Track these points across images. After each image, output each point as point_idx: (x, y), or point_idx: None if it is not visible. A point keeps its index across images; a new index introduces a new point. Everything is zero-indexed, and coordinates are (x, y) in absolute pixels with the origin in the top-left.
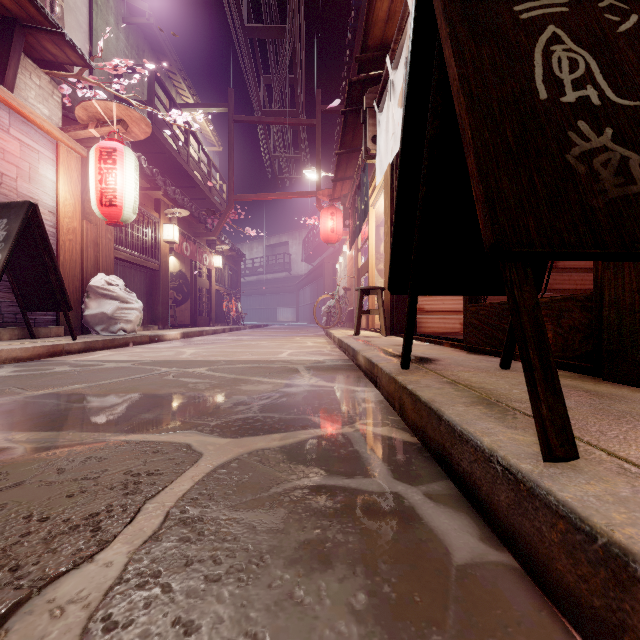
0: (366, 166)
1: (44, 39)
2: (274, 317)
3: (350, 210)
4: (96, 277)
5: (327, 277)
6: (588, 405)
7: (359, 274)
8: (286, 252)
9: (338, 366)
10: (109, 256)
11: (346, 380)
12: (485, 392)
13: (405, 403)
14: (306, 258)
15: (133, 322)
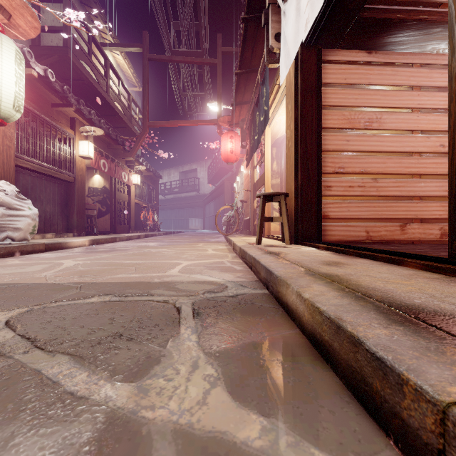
0: (266, 75)
1: None
2: (186, 226)
3: (247, 130)
4: None
5: (227, 194)
6: None
7: (255, 188)
8: (196, 177)
9: (247, 301)
10: (8, 163)
11: (282, 379)
12: None
13: None
14: (210, 180)
15: (23, 230)
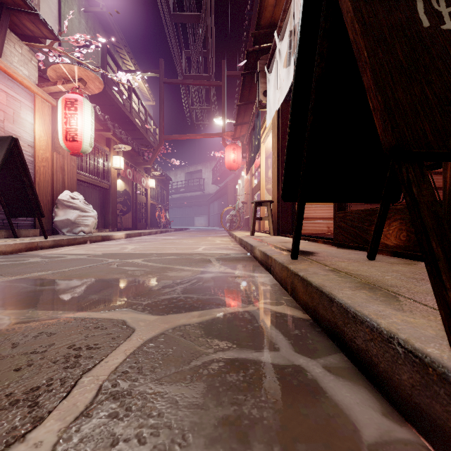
0: (259, 113)
1: (24, 19)
2: (192, 223)
3: (247, 146)
4: (63, 193)
5: (230, 194)
6: None
7: (253, 192)
8: (201, 177)
9: (240, 258)
10: (73, 178)
11: (247, 268)
12: (363, 278)
13: (297, 286)
14: (215, 181)
15: (90, 226)
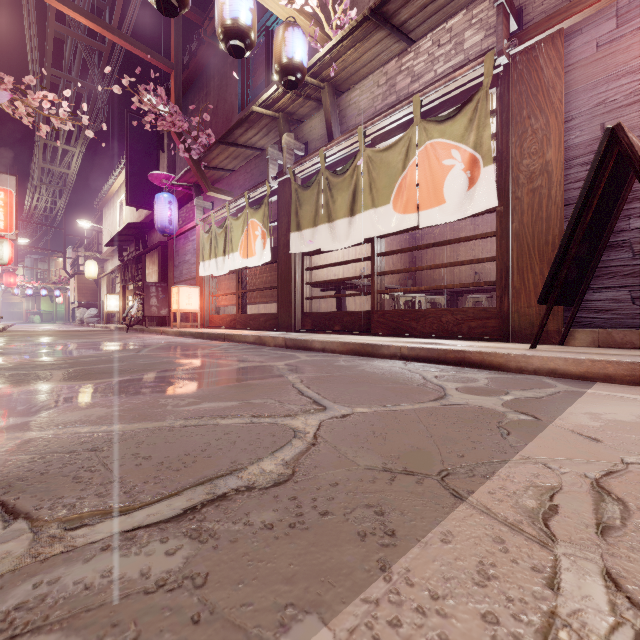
0: None
1: None
2: None
3: None
4: None
5: None
6: None
7: None
8: None
9: None
10: None
11: None
12: None
13: None
14: None
15: None
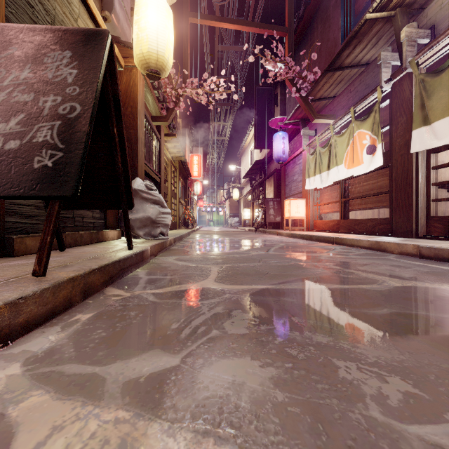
0: None
1: None
2: None
3: None
4: None
5: None
6: (57, 257)
7: None
8: None
9: None
10: None
11: None
12: (73, 261)
13: (93, 281)
14: None
15: None
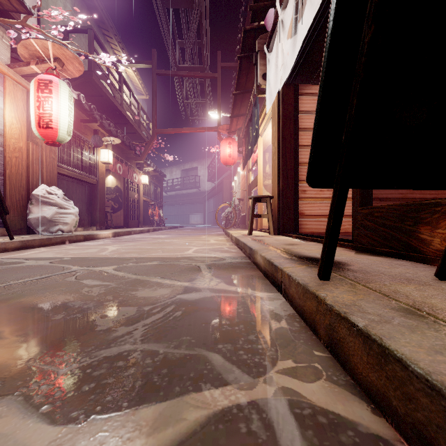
0: (257, 101)
1: None
2: (188, 221)
3: (243, 139)
4: (38, 187)
5: (225, 191)
6: None
7: (250, 188)
8: (196, 174)
9: (237, 264)
10: (53, 172)
11: (246, 282)
12: None
13: (345, 341)
14: (210, 178)
15: (69, 224)
